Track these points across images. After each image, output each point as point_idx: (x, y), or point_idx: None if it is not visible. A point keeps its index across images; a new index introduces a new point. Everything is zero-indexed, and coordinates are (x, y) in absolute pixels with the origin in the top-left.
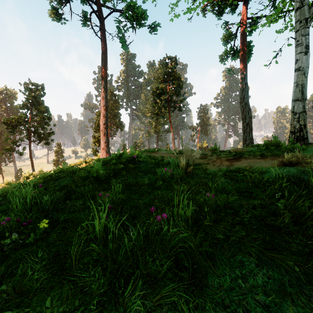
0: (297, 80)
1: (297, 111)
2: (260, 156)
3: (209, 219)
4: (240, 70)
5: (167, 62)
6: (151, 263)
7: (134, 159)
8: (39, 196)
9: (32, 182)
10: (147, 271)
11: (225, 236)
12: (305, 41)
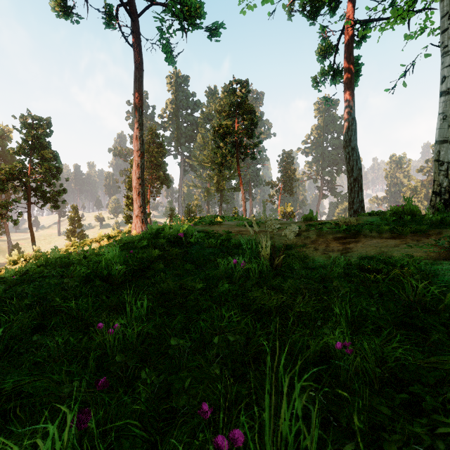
0: (444, 110)
1: (444, 160)
2: (391, 233)
3: None
4: (345, 99)
5: (234, 88)
6: None
7: (180, 238)
8: None
9: None
10: None
11: None
12: None
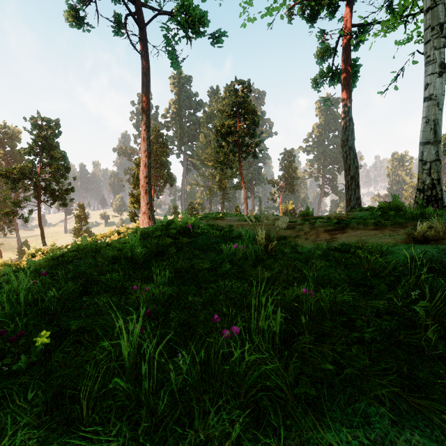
0: (427, 114)
1: (427, 159)
2: (375, 226)
3: (308, 336)
4: (342, 100)
5: (236, 89)
6: (213, 418)
7: (188, 230)
8: (41, 289)
9: (29, 269)
10: (208, 432)
11: (335, 365)
12: (440, 56)
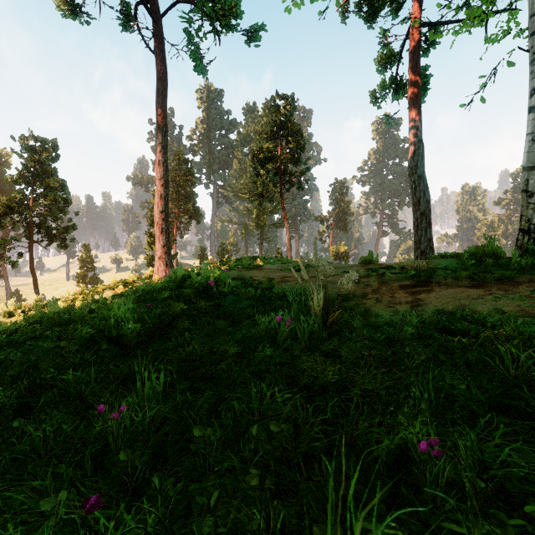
0: (533, 130)
1: (534, 190)
2: (471, 281)
3: None
4: (410, 117)
5: (277, 105)
6: None
7: (210, 287)
8: None
9: None
10: None
11: None
12: None
